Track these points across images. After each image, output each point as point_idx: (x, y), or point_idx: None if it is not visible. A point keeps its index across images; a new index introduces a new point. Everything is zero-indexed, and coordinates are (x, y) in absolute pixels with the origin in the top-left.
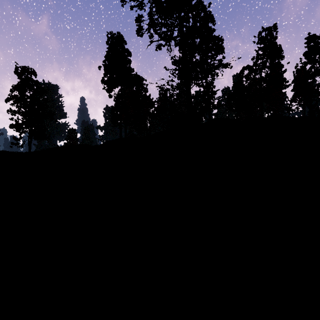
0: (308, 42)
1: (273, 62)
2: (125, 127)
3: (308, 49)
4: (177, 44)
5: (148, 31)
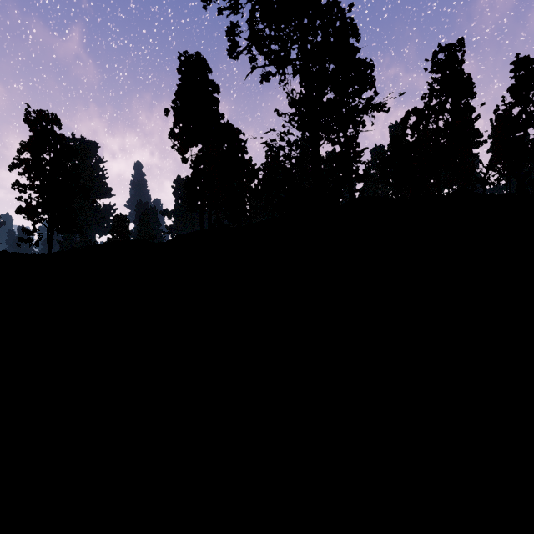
0: (516, 70)
1: (458, 103)
2: (210, 212)
3: (516, 81)
4: (296, 72)
5: (248, 51)
